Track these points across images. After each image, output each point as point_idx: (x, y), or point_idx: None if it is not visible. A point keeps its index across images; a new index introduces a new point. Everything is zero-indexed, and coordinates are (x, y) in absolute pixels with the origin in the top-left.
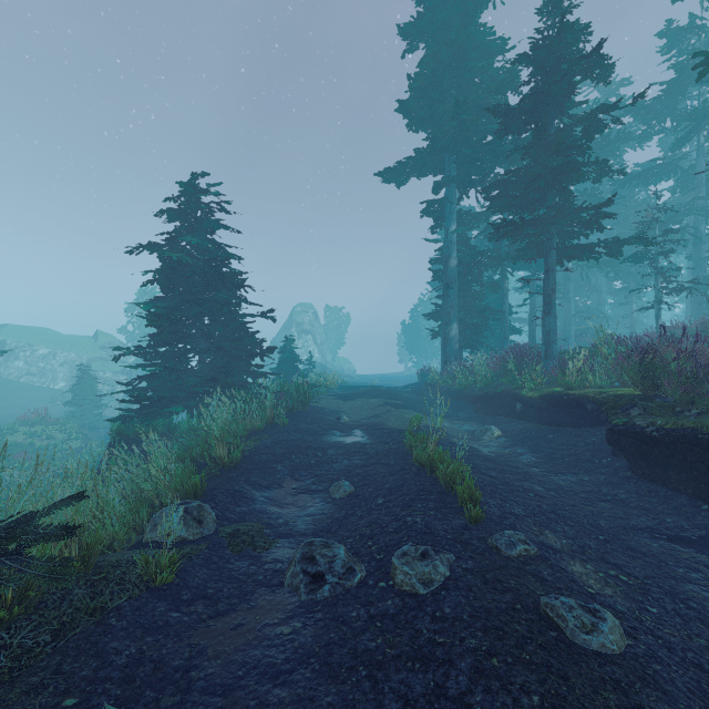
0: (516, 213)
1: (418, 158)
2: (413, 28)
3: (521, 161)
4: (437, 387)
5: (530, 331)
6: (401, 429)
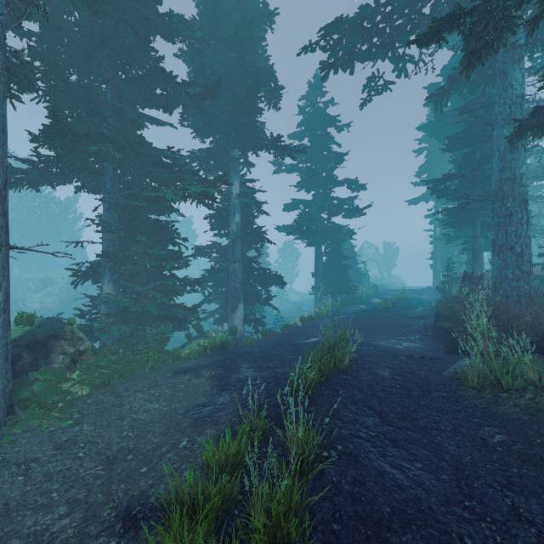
0: (450, 229)
1: (422, 196)
2: (419, 150)
3: None
4: (430, 288)
5: None
6: None
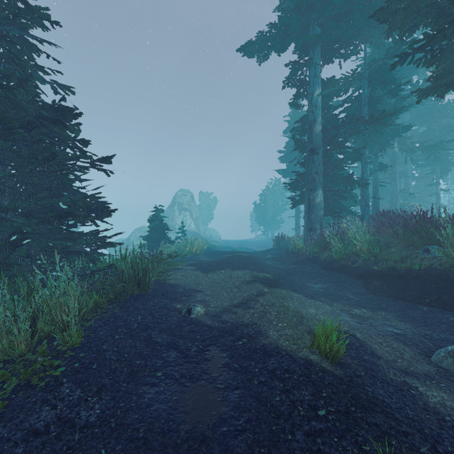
0: (436, 22)
1: (280, 27)
2: None
3: (384, 27)
4: (301, 254)
5: (373, 203)
6: (303, 359)
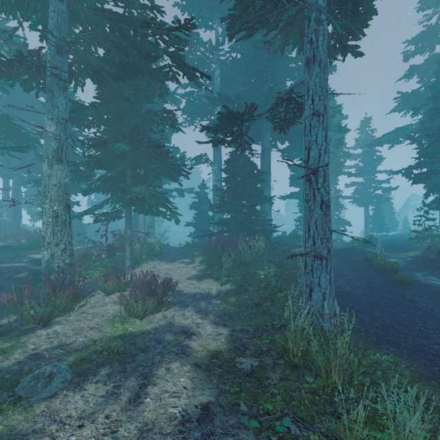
0: None
1: None
2: None
3: None
4: None
5: None
6: None
